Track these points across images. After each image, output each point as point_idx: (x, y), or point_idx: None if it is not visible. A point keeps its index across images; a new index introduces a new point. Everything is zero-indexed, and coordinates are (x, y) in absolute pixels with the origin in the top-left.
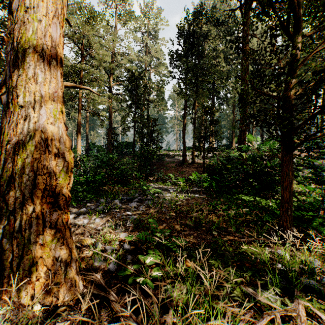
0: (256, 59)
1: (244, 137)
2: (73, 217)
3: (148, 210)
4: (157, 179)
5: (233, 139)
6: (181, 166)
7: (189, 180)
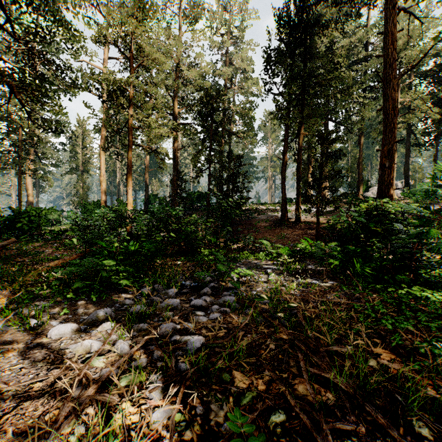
0: (400, 56)
1: (390, 178)
2: (79, 330)
3: (227, 318)
4: (243, 247)
5: (360, 185)
6: (279, 227)
7: (298, 250)
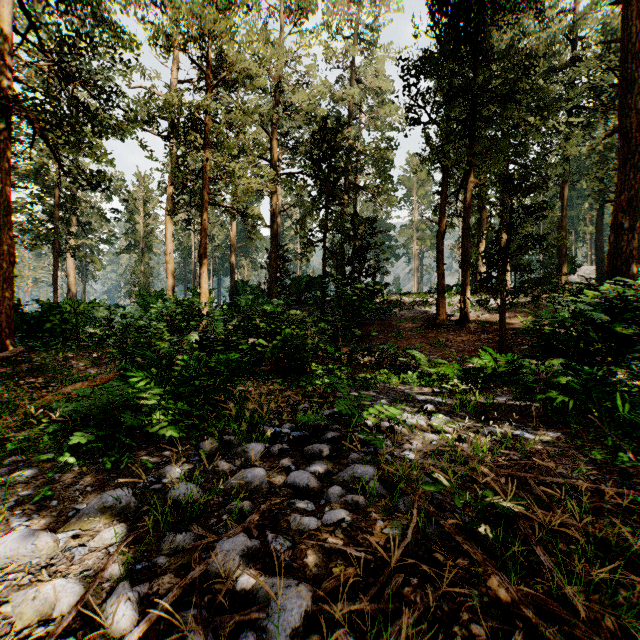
0: None
1: (629, 247)
2: (51, 545)
3: (360, 522)
4: (379, 362)
5: (562, 263)
6: (434, 330)
7: (475, 369)
